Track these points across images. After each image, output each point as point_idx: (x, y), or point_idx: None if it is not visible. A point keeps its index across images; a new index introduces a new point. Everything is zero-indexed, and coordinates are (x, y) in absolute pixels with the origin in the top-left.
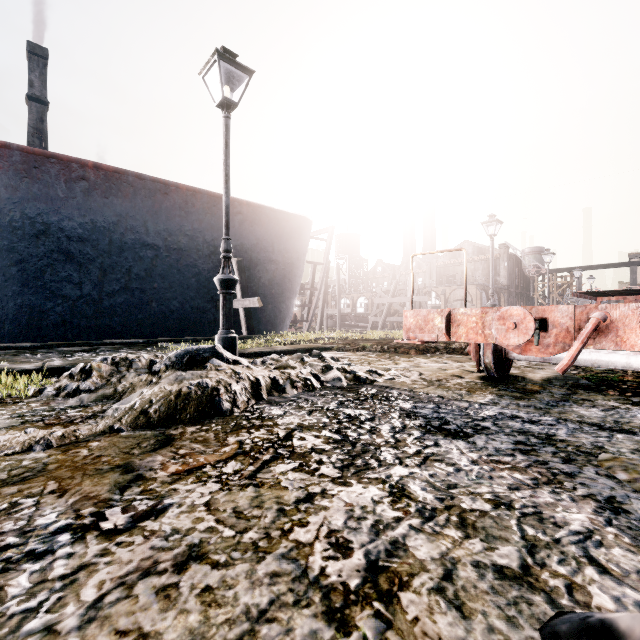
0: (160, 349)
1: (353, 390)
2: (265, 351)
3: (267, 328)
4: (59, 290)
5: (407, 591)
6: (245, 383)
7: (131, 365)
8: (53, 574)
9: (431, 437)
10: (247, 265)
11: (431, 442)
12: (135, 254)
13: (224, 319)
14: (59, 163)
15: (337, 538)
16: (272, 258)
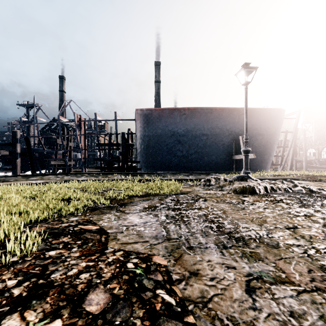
0: None
1: (308, 194)
2: (261, 178)
3: (256, 168)
4: (176, 154)
5: (312, 217)
6: (262, 186)
7: (219, 179)
8: (243, 206)
9: None
10: None
11: None
12: (199, 138)
13: (245, 165)
14: (178, 110)
15: (297, 212)
16: (260, 133)
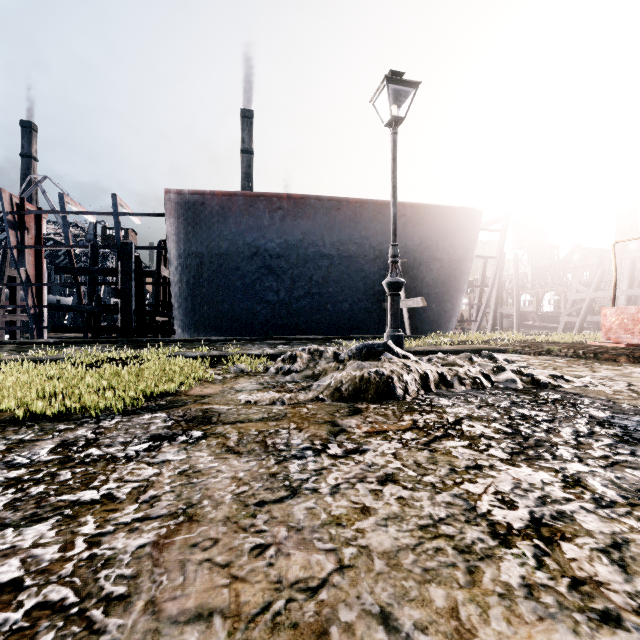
0: (336, 344)
1: (530, 393)
2: (430, 350)
3: (431, 328)
4: (264, 297)
5: (568, 543)
6: (414, 375)
7: (321, 355)
8: (309, 468)
9: (627, 447)
10: (410, 266)
11: (626, 451)
12: (315, 264)
13: (392, 319)
14: (265, 200)
15: (503, 497)
16: (436, 256)
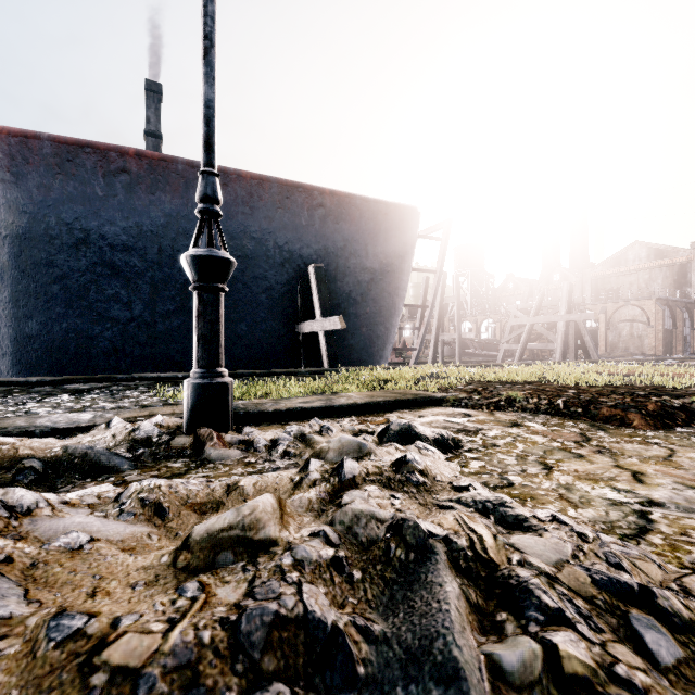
0: (179, 390)
1: None
2: (309, 407)
3: (361, 358)
4: (107, 311)
5: None
6: None
7: None
8: None
9: None
10: (332, 275)
11: None
12: None
13: (199, 345)
14: (95, 153)
15: None
16: (365, 265)
